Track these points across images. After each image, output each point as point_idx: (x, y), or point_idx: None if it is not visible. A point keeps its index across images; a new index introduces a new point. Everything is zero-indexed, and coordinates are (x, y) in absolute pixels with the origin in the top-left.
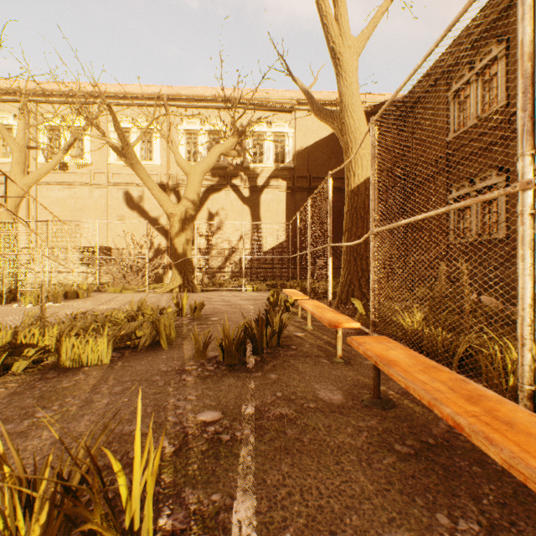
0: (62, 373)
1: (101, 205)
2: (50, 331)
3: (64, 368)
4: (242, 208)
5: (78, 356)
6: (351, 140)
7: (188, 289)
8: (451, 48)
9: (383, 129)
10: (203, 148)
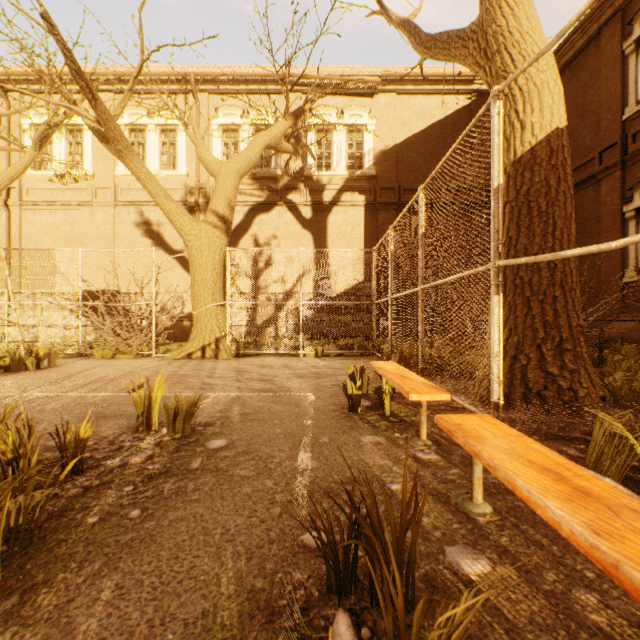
0: None
1: (106, 233)
2: None
3: None
4: (301, 235)
5: None
6: (513, 58)
7: (215, 353)
8: None
9: None
10: None
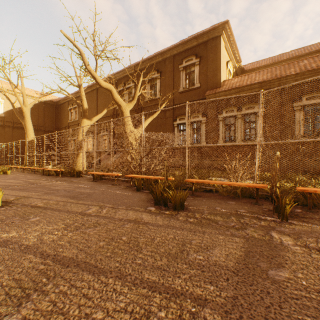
0: None
1: None
2: None
3: None
4: None
5: None
6: (28, 130)
7: None
8: (67, 98)
9: (49, 109)
10: None
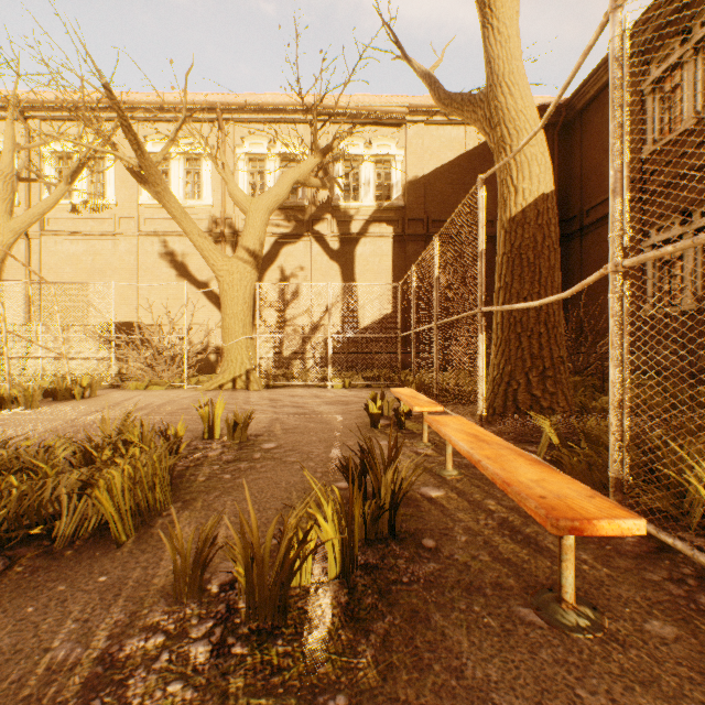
0: None
1: (130, 263)
2: None
3: None
4: (329, 267)
5: None
6: (509, 132)
7: (246, 384)
8: (653, 10)
9: None
10: (273, 180)
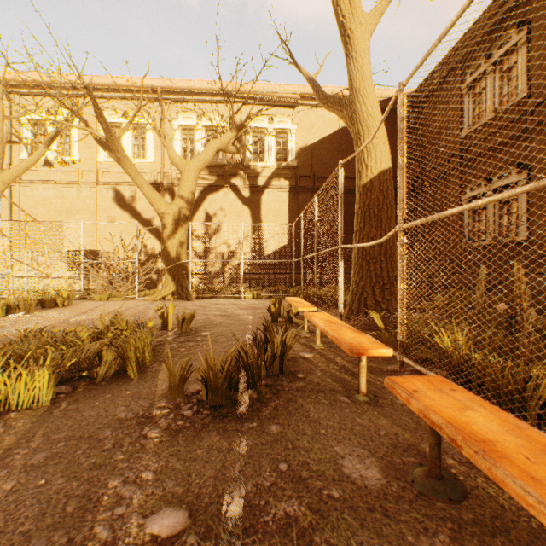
0: None
1: (90, 206)
2: None
3: None
4: (242, 210)
5: (3, 396)
6: (363, 128)
7: (182, 296)
8: (466, 37)
9: (391, 126)
10: (200, 145)
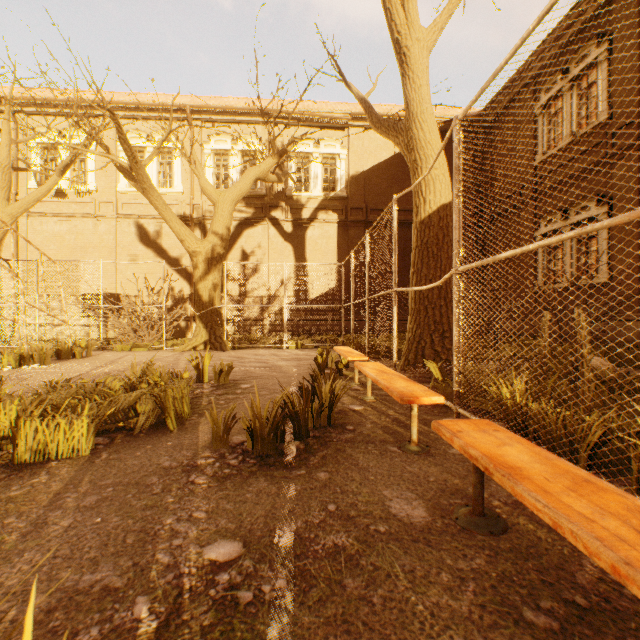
0: (15, 473)
1: (109, 242)
2: (8, 408)
3: (20, 464)
4: (283, 247)
5: (43, 445)
6: (420, 157)
7: (216, 346)
8: (540, 51)
9: None
10: (236, 172)
